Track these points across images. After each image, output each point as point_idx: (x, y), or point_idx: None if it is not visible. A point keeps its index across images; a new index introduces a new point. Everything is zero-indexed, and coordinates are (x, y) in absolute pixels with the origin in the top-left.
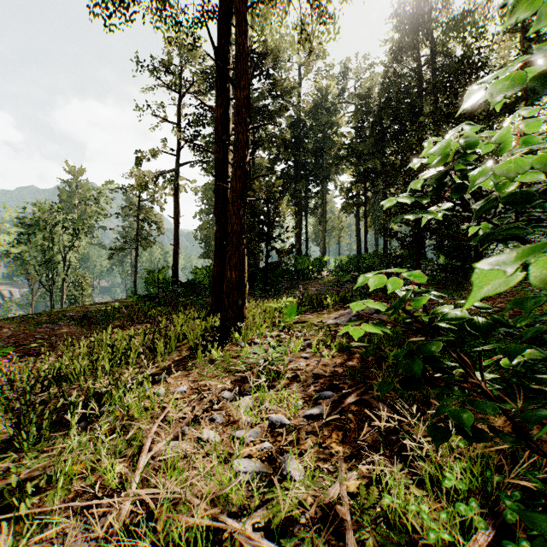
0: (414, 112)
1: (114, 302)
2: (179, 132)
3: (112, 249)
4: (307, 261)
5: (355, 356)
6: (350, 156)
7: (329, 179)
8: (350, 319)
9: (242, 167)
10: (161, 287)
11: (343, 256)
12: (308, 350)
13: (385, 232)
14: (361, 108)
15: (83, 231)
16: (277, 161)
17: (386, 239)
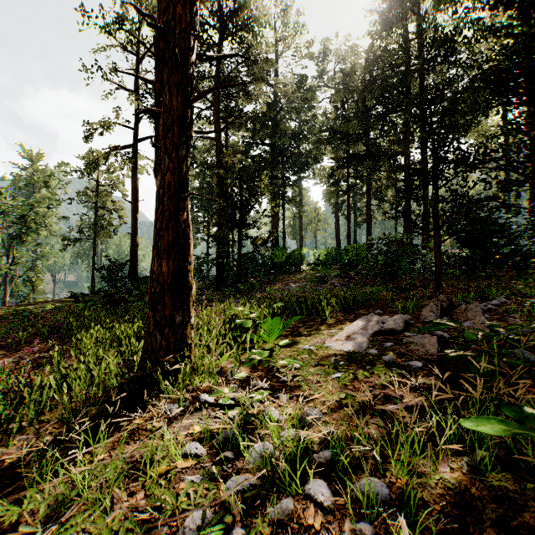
0: (402, 91)
1: (55, 301)
2: (139, 102)
3: (65, 239)
4: (285, 253)
5: (491, 530)
6: (332, 139)
7: (308, 166)
8: (370, 340)
9: (183, 70)
10: (111, 283)
11: (320, 250)
12: (320, 455)
13: (368, 223)
14: (344, 87)
15: (30, 218)
16: (252, 146)
17: (370, 230)
